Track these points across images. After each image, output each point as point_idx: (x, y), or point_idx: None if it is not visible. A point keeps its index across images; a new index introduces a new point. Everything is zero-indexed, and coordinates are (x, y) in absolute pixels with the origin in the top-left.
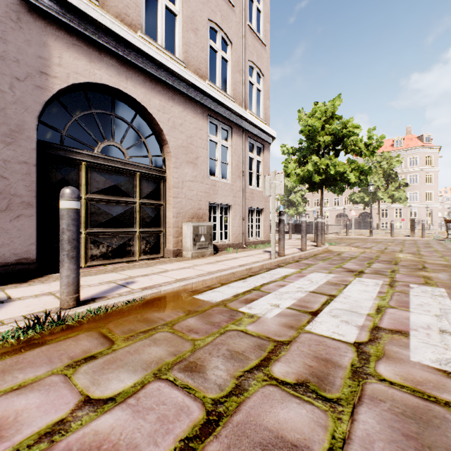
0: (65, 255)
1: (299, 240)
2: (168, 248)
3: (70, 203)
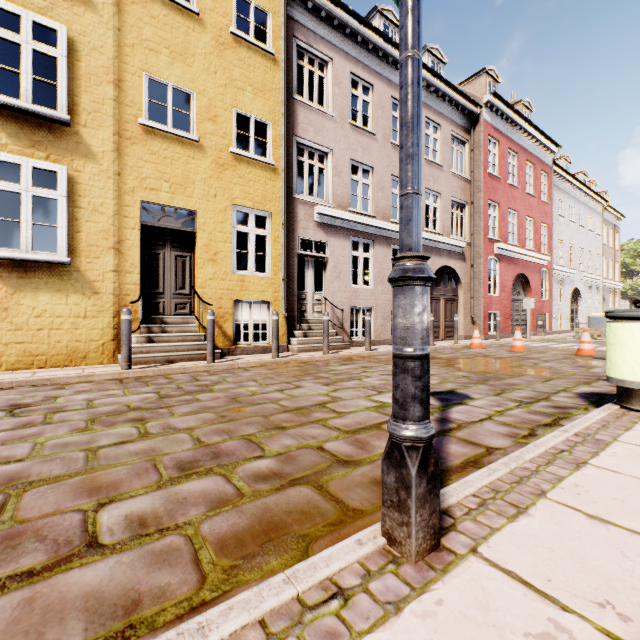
0: None
1: None
2: None
3: None
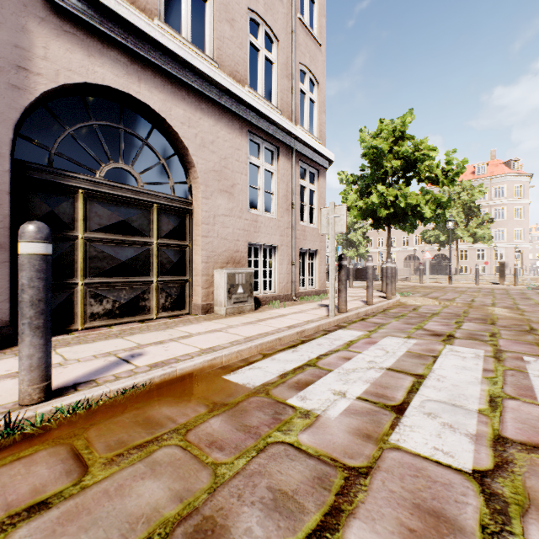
0: (25, 324)
1: (362, 289)
2: (195, 302)
3: (33, 246)
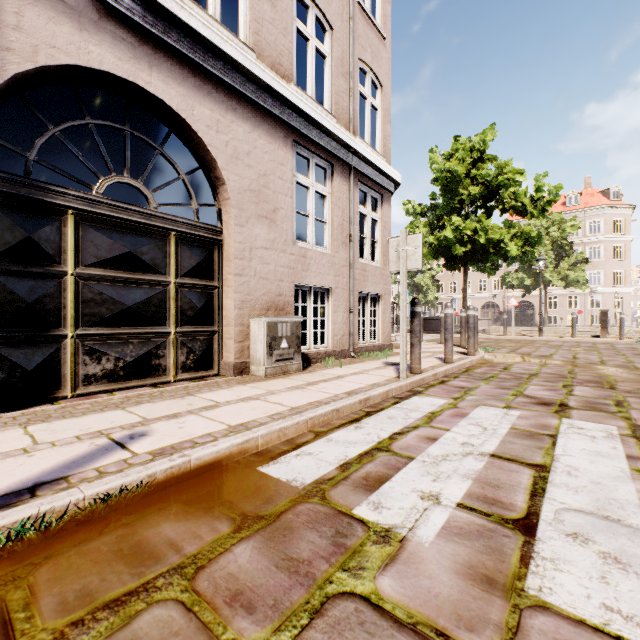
0: None
1: (435, 344)
2: (225, 360)
3: None
